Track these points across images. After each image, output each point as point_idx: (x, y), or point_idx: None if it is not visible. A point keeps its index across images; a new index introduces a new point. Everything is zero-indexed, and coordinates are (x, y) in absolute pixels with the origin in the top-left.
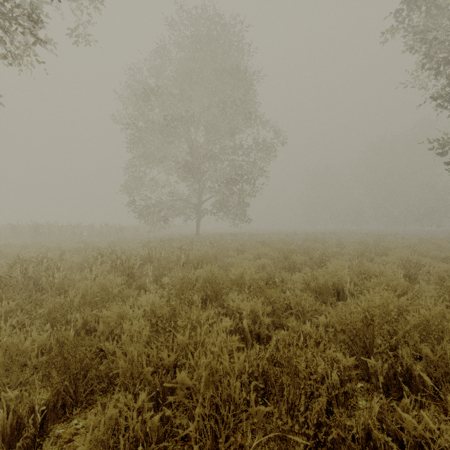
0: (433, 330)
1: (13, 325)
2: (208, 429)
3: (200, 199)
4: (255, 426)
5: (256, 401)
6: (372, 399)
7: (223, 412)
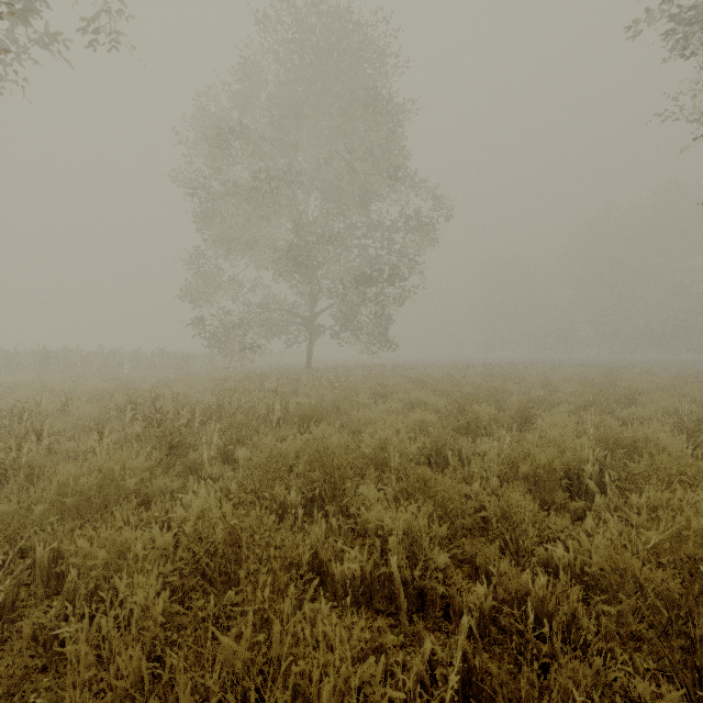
0: None
1: None
2: None
3: (313, 309)
4: None
5: None
6: None
7: None
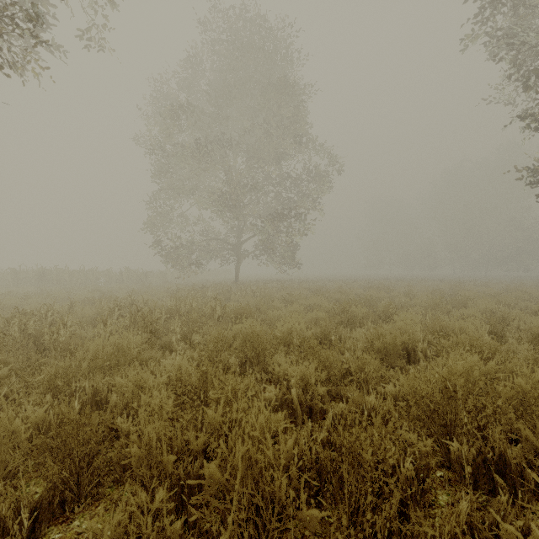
0: (533, 404)
1: (6, 396)
2: (246, 538)
3: (240, 238)
4: (307, 536)
5: (309, 501)
6: (455, 494)
7: (265, 515)
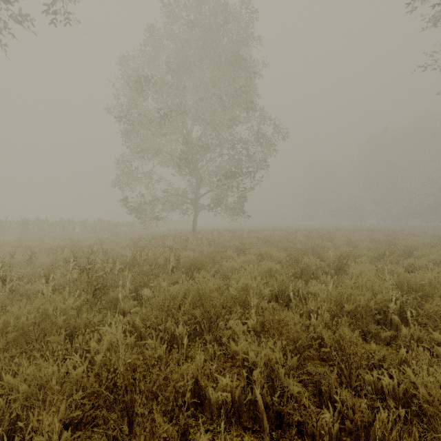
0: None
1: None
2: None
3: (197, 193)
4: None
5: None
6: None
7: None
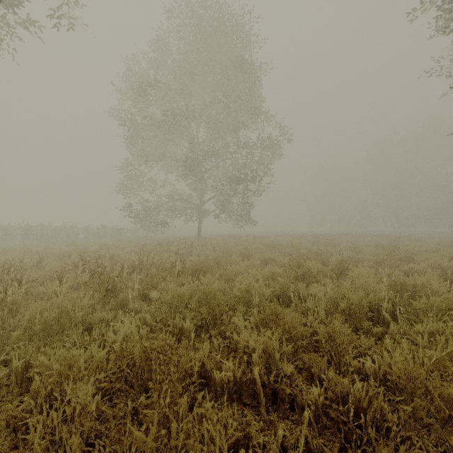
0: None
1: None
2: None
3: (202, 199)
4: None
5: None
6: None
7: None
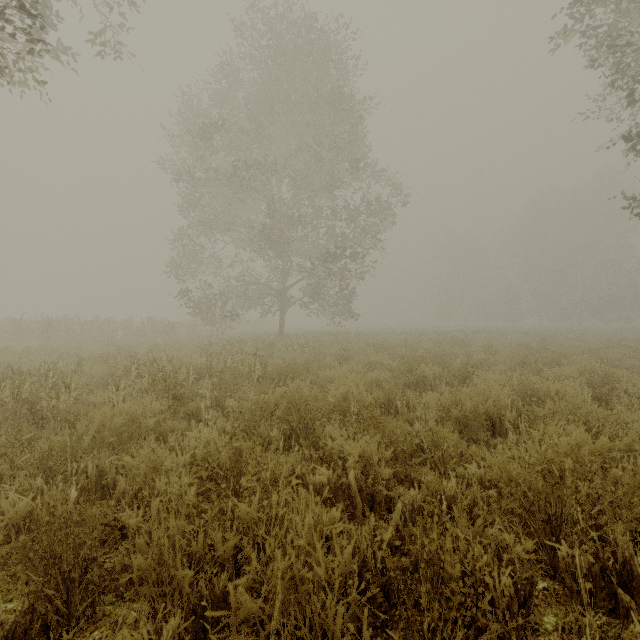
0: None
1: None
2: None
3: (285, 283)
4: None
5: (374, 634)
6: (567, 615)
7: None
